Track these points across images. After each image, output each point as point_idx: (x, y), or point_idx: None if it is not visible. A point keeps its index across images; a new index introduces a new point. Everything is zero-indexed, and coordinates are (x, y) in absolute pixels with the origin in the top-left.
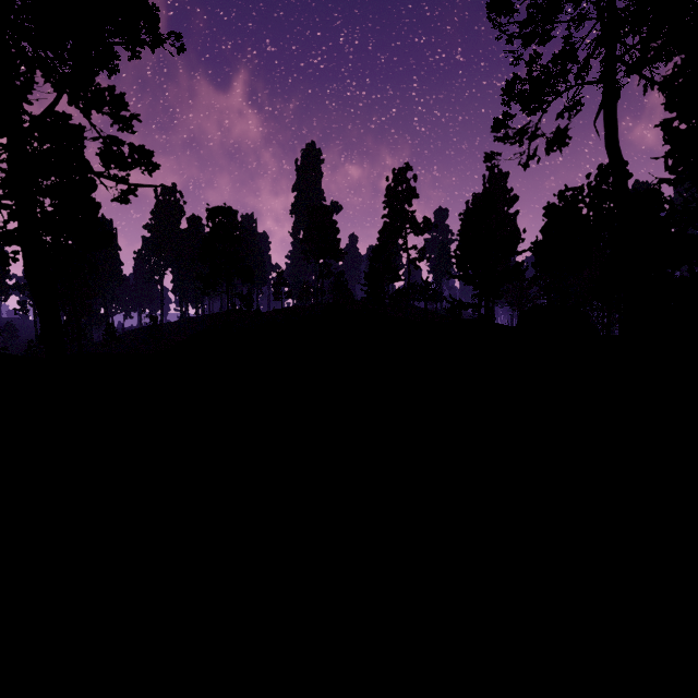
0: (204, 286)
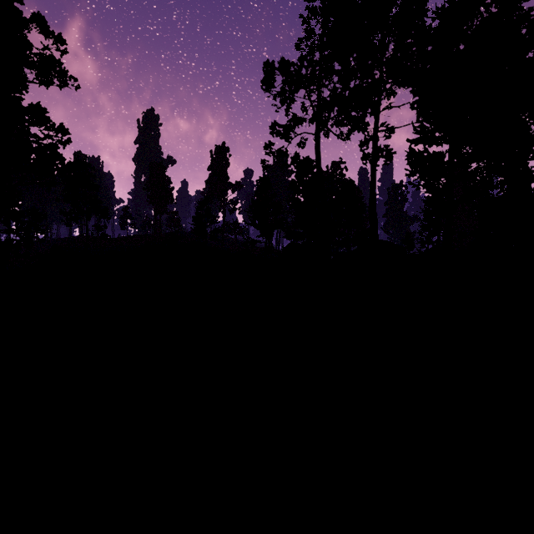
0: (67, 219)
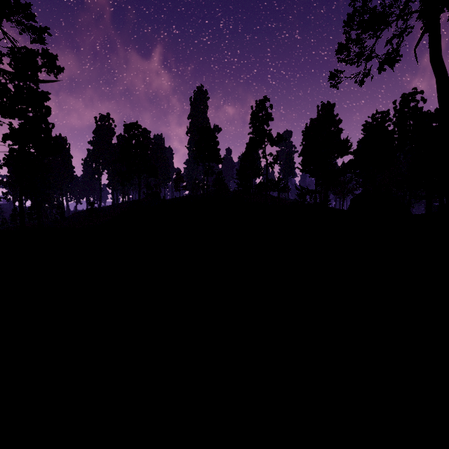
0: (122, 179)
